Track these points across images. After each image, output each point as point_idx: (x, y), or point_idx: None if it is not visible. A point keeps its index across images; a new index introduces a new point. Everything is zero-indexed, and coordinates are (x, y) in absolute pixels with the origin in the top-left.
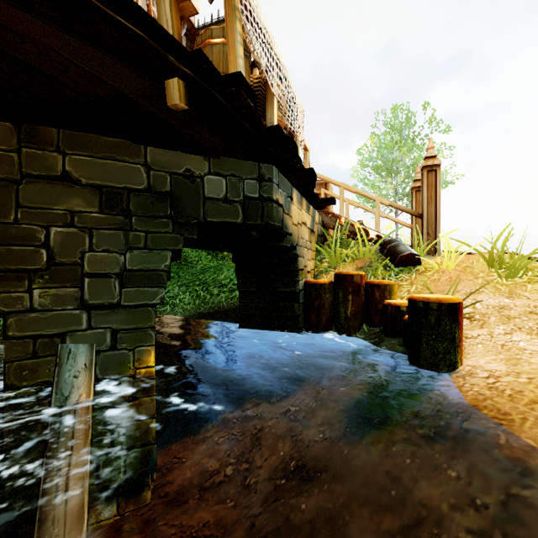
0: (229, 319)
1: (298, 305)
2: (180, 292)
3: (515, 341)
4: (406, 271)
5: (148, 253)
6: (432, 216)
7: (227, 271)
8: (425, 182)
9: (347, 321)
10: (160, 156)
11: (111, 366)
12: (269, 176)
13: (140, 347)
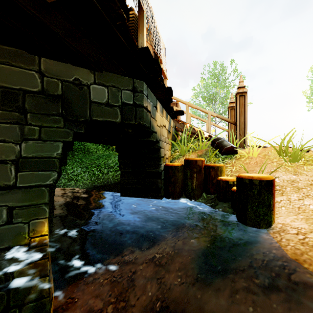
0: (114, 190)
1: (161, 181)
2: (81, 171)
3: (307, 205)
4: (229, 158)
5: (42, 143)
6: (242, 123)
7: (114, 158)
8: (238, 103)
9: (193, 191)
10: (53, 66)
11: (7, 237)
12: (140, 89)
13: (35, 220)
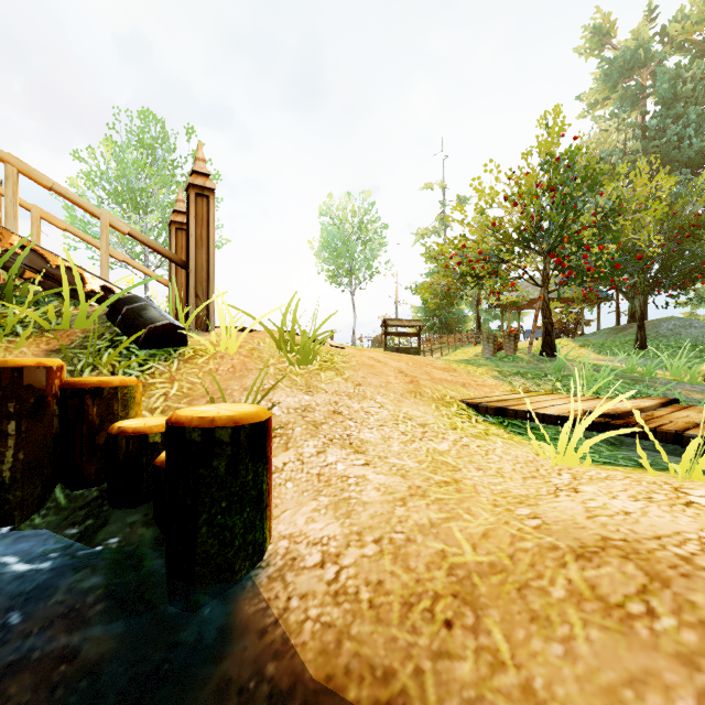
0: None
1: None
2: None
3: (332, 464)
4: (161, 357)
5: None
6: (203, 268)
7: None
8: (193, 211)
9: (1, 493)
10: None
11: None
12: None
13: None
